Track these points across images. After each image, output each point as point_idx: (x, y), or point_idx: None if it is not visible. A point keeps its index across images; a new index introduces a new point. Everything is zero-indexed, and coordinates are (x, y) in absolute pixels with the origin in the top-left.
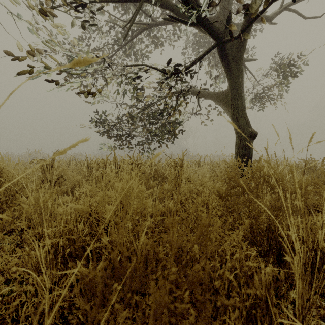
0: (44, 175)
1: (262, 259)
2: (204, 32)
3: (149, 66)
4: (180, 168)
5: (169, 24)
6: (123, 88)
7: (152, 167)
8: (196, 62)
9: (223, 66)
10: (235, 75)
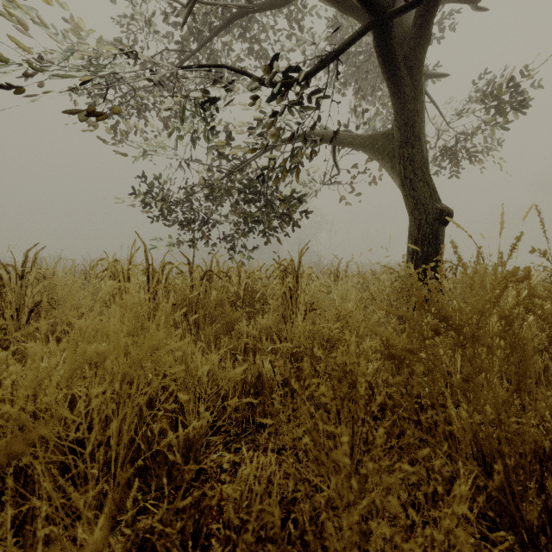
0: (4, 297)
1: (513, 539)
2: (347, 12)
3: (231, 69)
4: (293, 282)
5: (278, 5)
6: (187, 126)
7: (240, 281)
8: (330, 61)
9: (384, 77)
10: (408, 96)
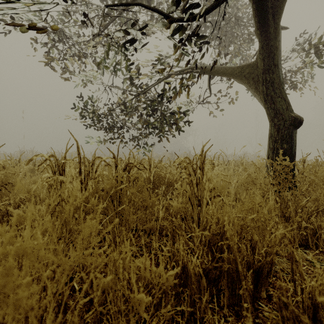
0: None
1: None
2: None
3: (146, 7)
4: (201, 173)
5: None
6: (111, 60)
7: (150, 169)
8: (221, 2)
9: (255, 20)
10: (272, 35)
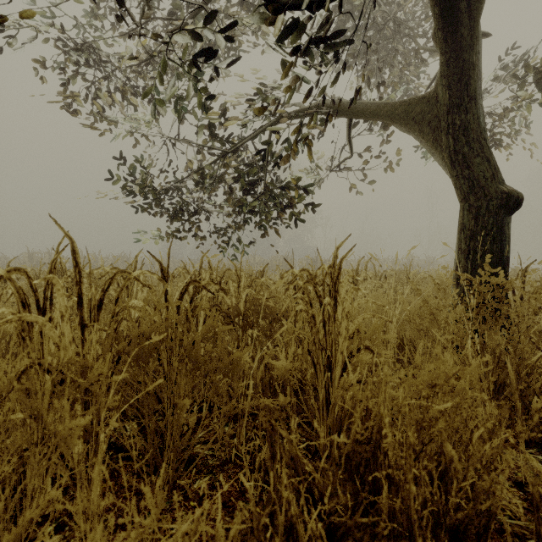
0: None
1: None
2: None
3: None
4: (332, 303)
5: None
6: (171, 90)
7: (239, 290)
8: None
9: (435, 12)
10: (465, 41)
